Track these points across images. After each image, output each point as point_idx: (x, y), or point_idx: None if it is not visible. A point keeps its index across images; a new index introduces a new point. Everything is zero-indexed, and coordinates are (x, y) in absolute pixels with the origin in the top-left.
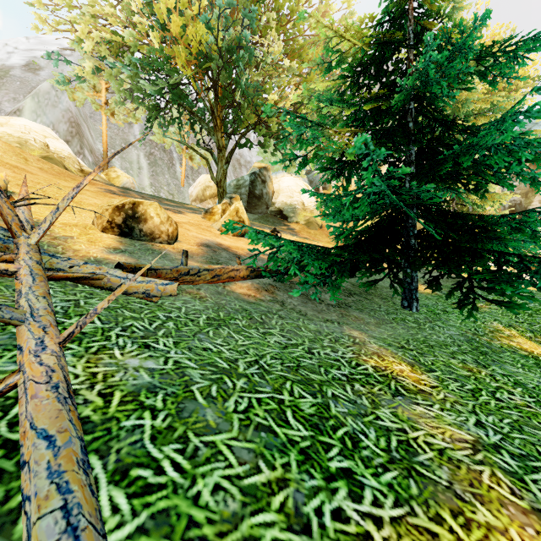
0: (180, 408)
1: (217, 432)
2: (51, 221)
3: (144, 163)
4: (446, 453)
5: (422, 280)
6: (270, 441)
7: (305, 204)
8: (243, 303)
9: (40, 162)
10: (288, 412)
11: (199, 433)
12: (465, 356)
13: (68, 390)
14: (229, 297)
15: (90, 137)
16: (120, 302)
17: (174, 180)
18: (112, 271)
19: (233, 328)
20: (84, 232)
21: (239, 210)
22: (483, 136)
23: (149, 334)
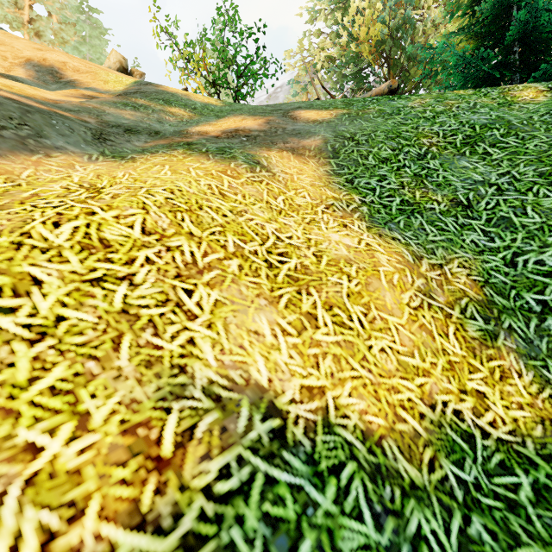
0: None
1: None
2: None
3: None
4: None
5: None
6: None
7: None
8: None
9: None
10: None
11: None
12: None
13: None
14: None
15: None
16: None
17: None
18: None
19: None
20: None
21: None
22: None
23: None
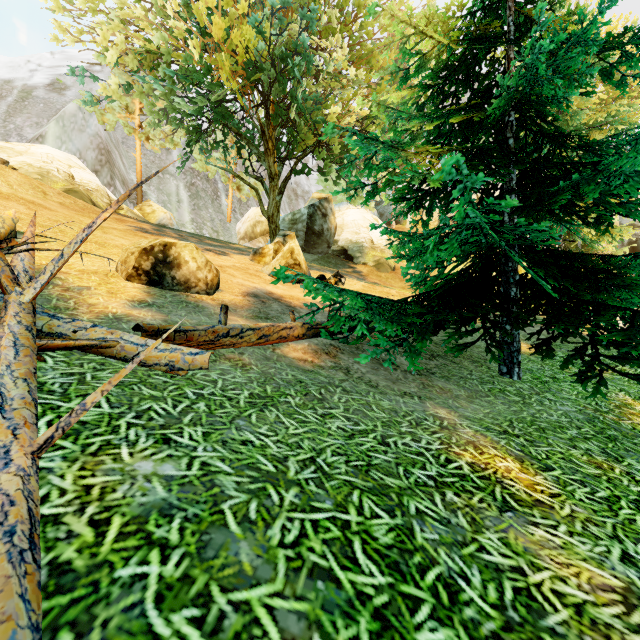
0: (203, 542)
1: (254, 583)
2: (53, 272)
3: (184, 195)
4: (587, 612)
5: (521, 336)
6: (331, 597)
7: (374, 242)
8: (296, 371)
9: (62, 196)
10: (356, 542)
11: (228, 586)
12: (588, 443)
13: (31, 535)
14: (280, 363)
15: (123, 166)
16: (139, 374)
17: (219, 215)
18: (127, 336)
19: (283, 409)
20: (104, 280)
21: (294, 251)
22: (607, 154)
23: (171, 421)
